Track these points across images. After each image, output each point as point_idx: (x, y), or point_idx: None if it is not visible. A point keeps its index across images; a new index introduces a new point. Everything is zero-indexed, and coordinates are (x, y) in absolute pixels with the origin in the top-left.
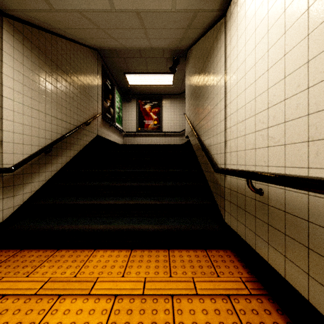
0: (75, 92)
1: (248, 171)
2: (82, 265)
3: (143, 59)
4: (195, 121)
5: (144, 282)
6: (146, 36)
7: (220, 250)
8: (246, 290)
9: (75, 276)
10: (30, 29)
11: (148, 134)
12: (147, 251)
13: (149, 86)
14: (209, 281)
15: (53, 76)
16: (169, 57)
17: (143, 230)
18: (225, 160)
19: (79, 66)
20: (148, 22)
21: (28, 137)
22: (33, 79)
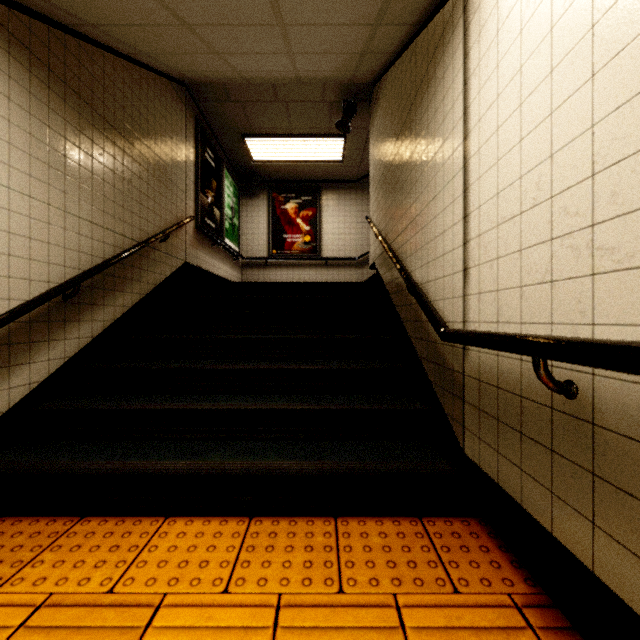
0: (136, 170)
1: (539, 337)
2: (133, 559)
3: (280, 105)
4: (390, 232)
5: (277, 609)
6: (285, 47)
7: (454, 520)
8: (528, 633)
9: (110, 591)
10: (26, 21)
11: (292, 263)
12: (286, 522)
13: (294, 164)
14: (435, 606)
15: (83, 131)
16: (336, 100)
17: (276, 473)
18: (465, 313)
19: (145, 114)
20: (289, 4)
21: (21, 263)
22: (34, 133)
